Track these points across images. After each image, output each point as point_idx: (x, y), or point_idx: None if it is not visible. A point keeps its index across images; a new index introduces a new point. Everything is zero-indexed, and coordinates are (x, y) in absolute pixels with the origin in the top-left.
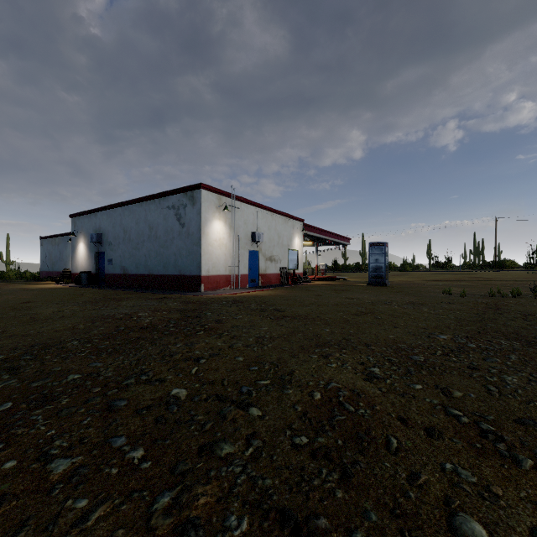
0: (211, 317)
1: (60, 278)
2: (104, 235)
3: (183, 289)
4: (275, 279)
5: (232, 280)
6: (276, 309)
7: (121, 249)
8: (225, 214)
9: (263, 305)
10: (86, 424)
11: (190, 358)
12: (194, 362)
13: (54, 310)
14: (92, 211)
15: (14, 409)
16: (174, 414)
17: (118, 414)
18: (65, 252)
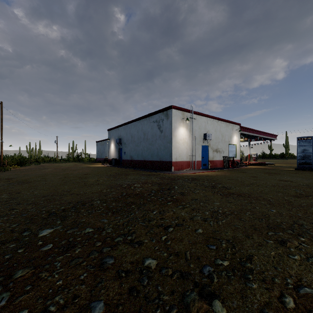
0: (178, 190)
1: (104, 161)
2: (122, 139)
3: (161, 169)
4: (219, 164)
5: (190, 164)
6: (223, 186)
7: (130, 146)
8: (186, 123)
9: (213, 183)
10: (81, 279)
11: (161, 225)
12: (164, 229)
13: (95, 180)
14: (117, 126)
15: (50, 251)
16: (144, 286)
17: (105, 274)
18: (106, 148)
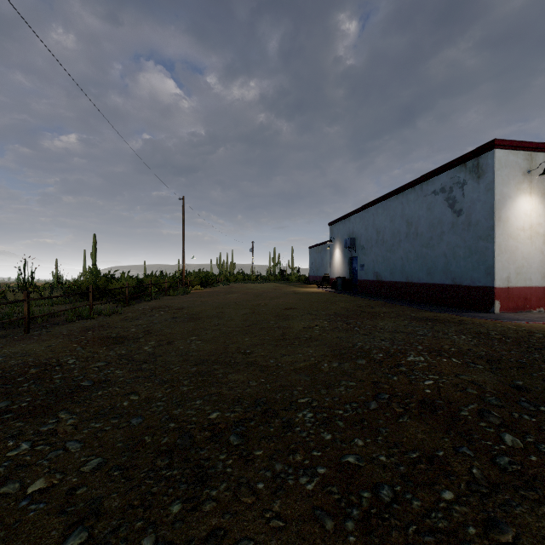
0: None
1: (321, 282)
2: (356, 239)
3: (458, 305)
4: None
5: None
6: None
7: (373, 253)
8: (541, 182)
9: None
10: None
11: None
12: None
13: (305, 325)
14: (346, 215)
15: None
16: None
17: None
18: (325, 258)
